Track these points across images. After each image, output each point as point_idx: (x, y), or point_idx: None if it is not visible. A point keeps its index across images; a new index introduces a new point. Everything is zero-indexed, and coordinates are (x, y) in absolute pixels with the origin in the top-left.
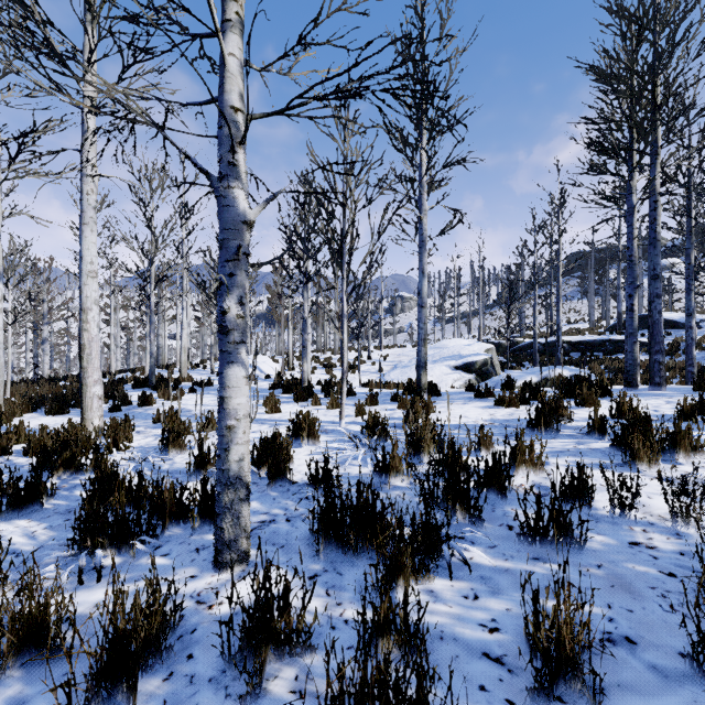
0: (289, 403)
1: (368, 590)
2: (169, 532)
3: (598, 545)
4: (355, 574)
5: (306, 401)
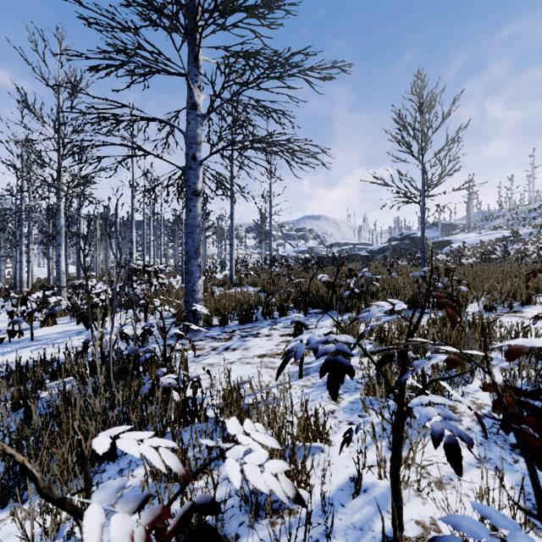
0: None
1: None
2: None
3: None
4: None
5: None
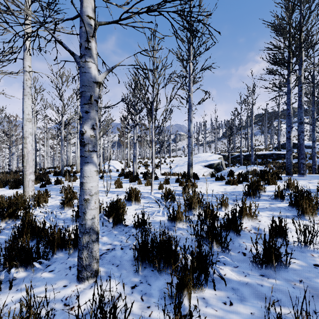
0: (127, 183)
1: (166, 307)
2: (56, 256)
3: (296, 266)
4: (158, 285)
5: (135, 182)
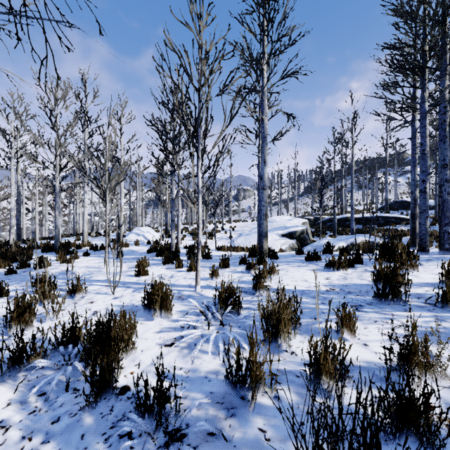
0: (158, 265)
1: None
2: None
3: None
4: None
5: (172, 263)
